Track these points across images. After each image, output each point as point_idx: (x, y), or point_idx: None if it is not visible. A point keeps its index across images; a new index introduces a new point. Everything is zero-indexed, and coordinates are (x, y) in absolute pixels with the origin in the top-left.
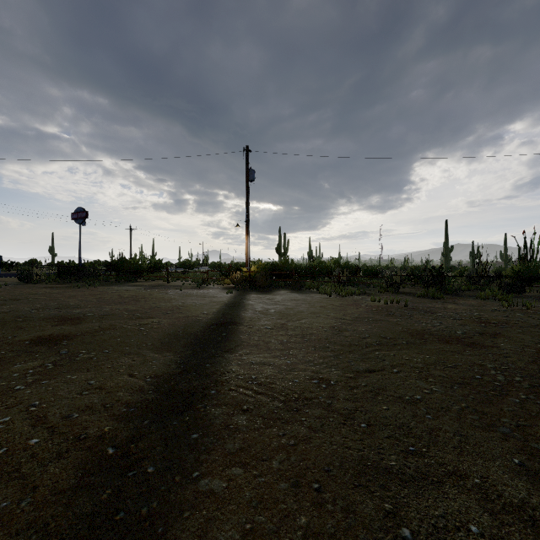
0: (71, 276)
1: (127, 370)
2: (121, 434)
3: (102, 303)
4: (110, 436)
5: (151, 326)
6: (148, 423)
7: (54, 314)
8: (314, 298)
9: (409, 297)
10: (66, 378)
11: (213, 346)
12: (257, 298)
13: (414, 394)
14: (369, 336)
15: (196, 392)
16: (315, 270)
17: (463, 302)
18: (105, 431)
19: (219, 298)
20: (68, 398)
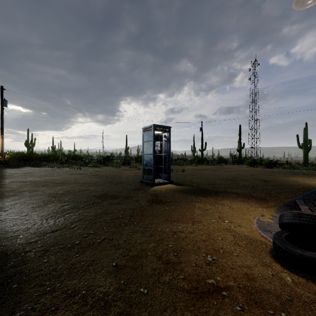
0: None
1: None
2: None
3: None
4: None
5: None
6: None
7: None
8: (44, 169)
9: (88, 167)
10: None
11: None
12: (11, 170)
13: (55, 179)
14: (56, 175)
15: None
16: (51, 157)
17: (104, 168)
18: None
19: None
20: None
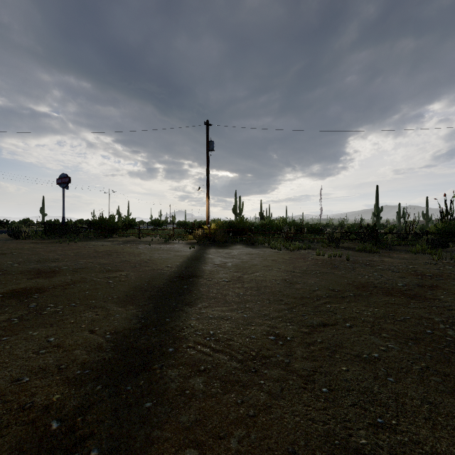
0: (55, 233)
1: (89, 326)
2: (70, 402)
3: (78, 257)
4: (57, 406)
5: (119, 279)
6: (100, 389)
7: (32, 267)
8: (266, 252)
9: (349, 251)
10: (27, 334)
11: (175, 299)
12: (216, 252)
13: (371, 352)
14: (319, 288)
15: (154, 350)
16: (266, 227)
17: (397, 256)
18: (53, 399)
19: (183, 252)
20: (23, 358)
